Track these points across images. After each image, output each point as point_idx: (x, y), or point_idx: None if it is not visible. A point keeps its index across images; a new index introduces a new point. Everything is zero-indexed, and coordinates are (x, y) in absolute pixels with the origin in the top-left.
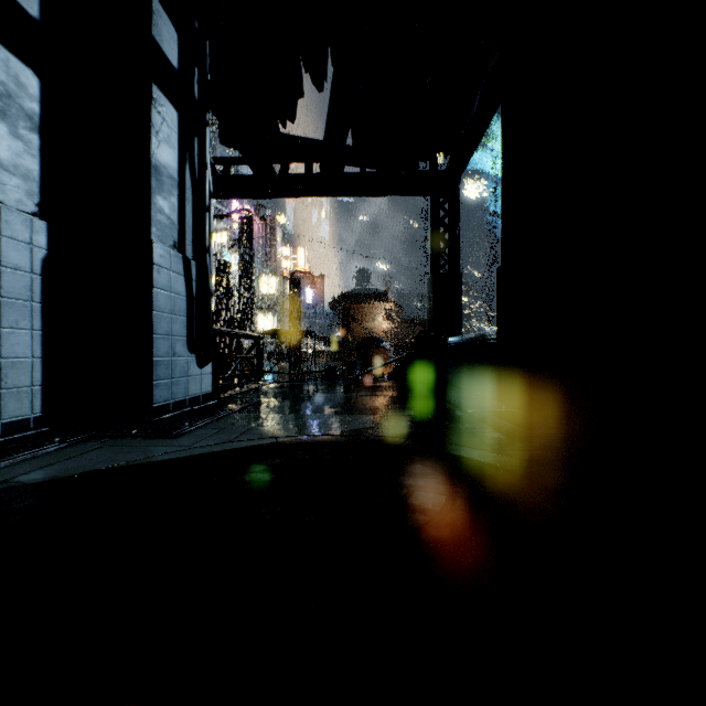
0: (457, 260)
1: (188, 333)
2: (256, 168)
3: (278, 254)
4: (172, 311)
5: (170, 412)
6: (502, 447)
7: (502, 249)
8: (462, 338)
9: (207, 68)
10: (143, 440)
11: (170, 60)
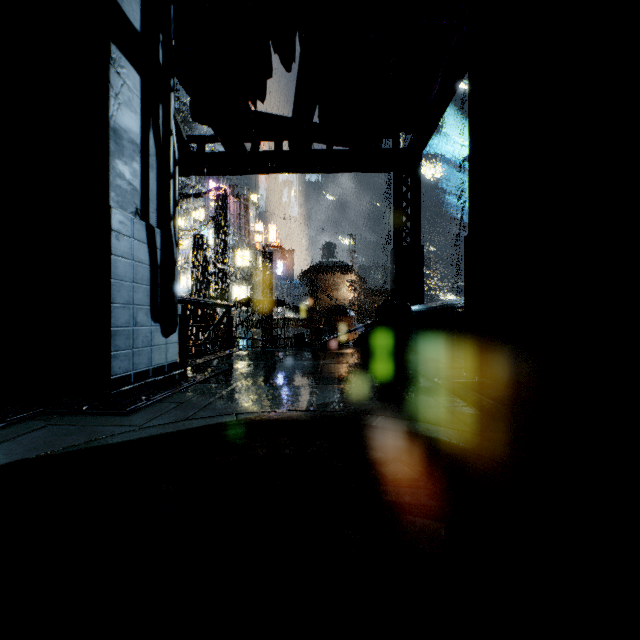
0: (418, 233)
1: (151, 302)
2: (227, 144)
3: (251, 229)
4: (133, 279)
5: (131, 383)
6: (482, 427)
7: (470, 218)
8: (425, 306)
9: (172, 33)
10: (93, 418)
11: (131, 21)
